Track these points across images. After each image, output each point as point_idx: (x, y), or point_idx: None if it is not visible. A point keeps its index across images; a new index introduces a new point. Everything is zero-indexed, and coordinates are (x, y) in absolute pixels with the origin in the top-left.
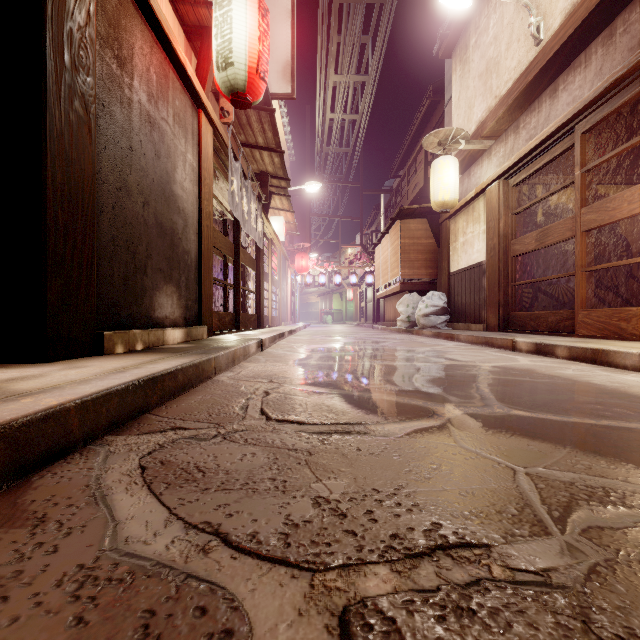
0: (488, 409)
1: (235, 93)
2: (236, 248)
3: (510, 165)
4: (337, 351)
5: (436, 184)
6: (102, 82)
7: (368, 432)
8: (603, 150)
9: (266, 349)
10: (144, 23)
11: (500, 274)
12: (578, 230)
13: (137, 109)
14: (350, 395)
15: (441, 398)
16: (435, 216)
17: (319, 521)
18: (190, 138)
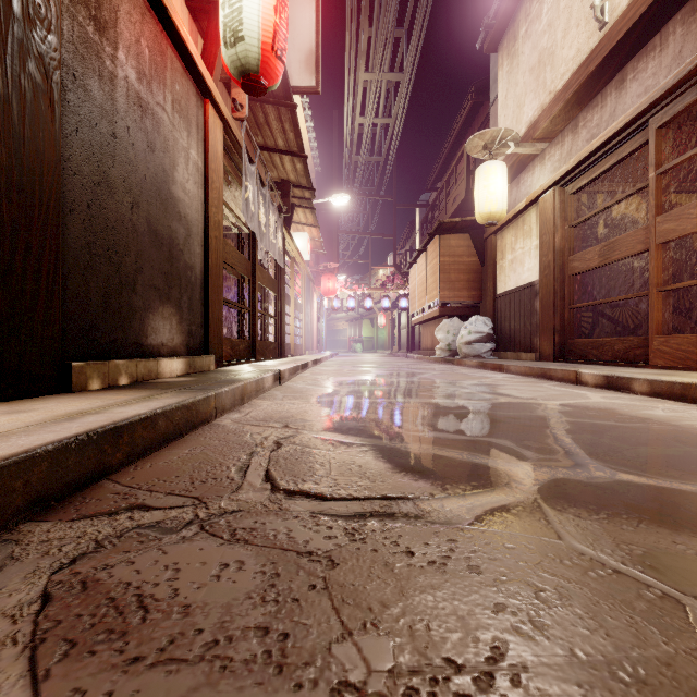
0: (583, 471)
1: (246, 75)
2: (252, 266)
3: (568, 169)
4: (369, 385)
5: (481, 193)
6: (72, 46)
7: (421, 515)
8: (677, 151)
9: (285, 382)
10: None
11: (556, 295)
12: (653, 242)
13: (123, 87)
14: (389, 448)
15: (512, 453)
16: (479, 231)
17: None
18: (194, 132)
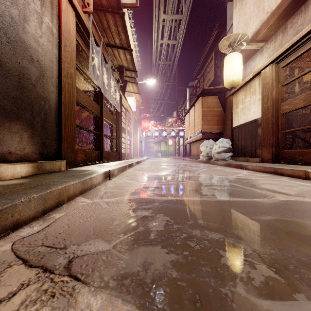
0: None
1: None
2: (100, 109)
3: (283, 51)
4: (168, 179)
5: (228, 70)
6: None
7: None
8: None
9: (115, 177)
10: None
11: (273, 125)
12: None
13: None
14: None
15: None
16: (222, 94)
17: None
18: (48, 6)
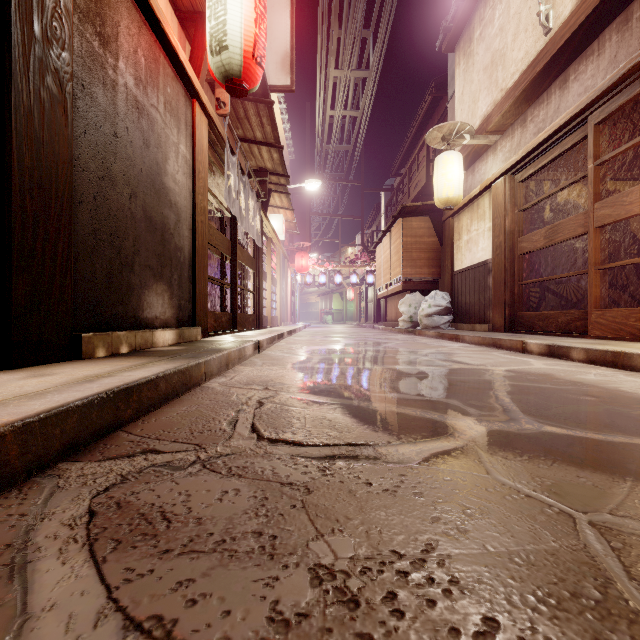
0: (515, 424)
1: (230, 79)
2: (233, 246)
3: (517, 159)
4: (338, 353)
5: (440, 180)
6: (81, 60)
7: (379, 457)
8: (615, 143)
9: (264, 351)
10: (131, 1)
11: (506, 273)
12: (591, 226)
13: (123, 93)
14: (354, 406)
15: (458, 410)
16: (438, 214)
17: (320, 614)
18: (183, 128)
